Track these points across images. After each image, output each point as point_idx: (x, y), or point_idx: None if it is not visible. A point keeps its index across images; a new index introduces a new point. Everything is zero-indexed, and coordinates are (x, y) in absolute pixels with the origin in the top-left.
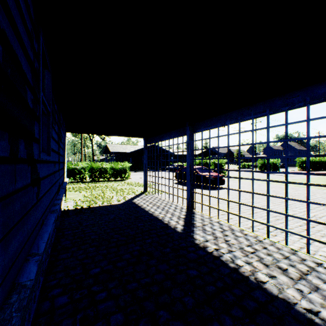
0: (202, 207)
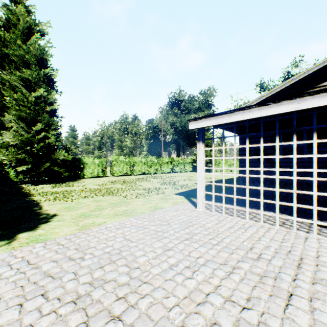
0: None
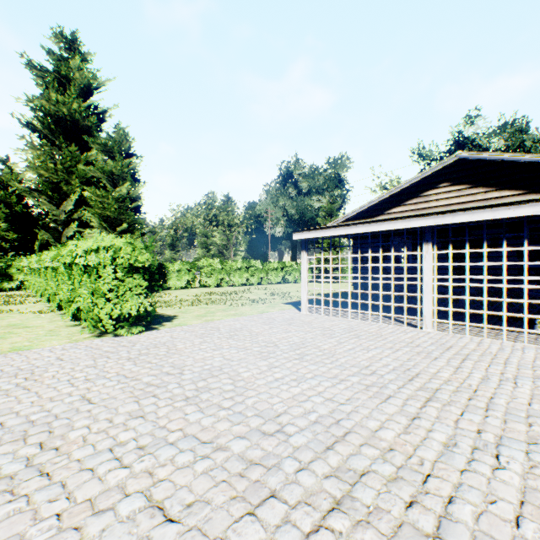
0: (420, 334)
